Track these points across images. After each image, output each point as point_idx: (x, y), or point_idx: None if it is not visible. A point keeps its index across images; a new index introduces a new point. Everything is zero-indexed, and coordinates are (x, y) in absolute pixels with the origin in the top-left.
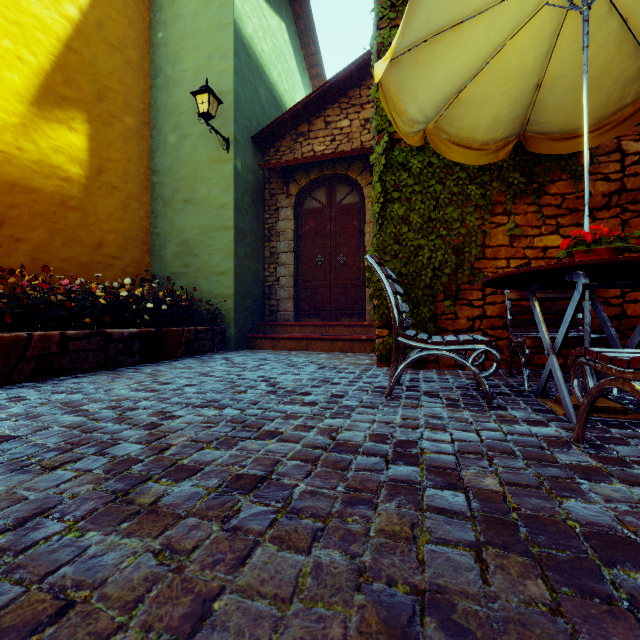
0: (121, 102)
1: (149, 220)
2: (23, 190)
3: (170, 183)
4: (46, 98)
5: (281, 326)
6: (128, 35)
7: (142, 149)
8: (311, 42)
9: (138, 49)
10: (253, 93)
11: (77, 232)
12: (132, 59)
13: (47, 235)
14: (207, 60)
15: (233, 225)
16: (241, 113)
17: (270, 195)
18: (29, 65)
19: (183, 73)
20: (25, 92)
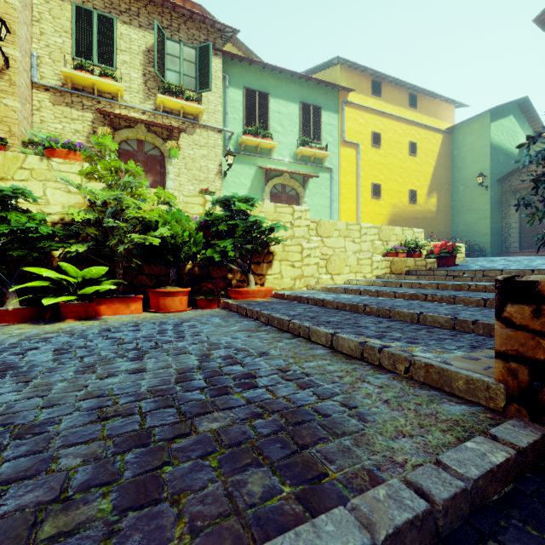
0: (443, 182)
1: (450, 218)
2: (425, 218)
3: (460, 204)
4: (429, 192)
5: (512, 253)
6: (445, 159)
7: (449, 194)
8: (529, 109)
9: (448, 161)
10: (497, 162)
11: (434, 227)
12: (446, 166)
13: (429, 229)
14: (477, 159)
15: (489, 217)
16: (492, 174)
17: (505, 200)
18: (426, 185)
19: (466, 165)
20: (426, 193)
